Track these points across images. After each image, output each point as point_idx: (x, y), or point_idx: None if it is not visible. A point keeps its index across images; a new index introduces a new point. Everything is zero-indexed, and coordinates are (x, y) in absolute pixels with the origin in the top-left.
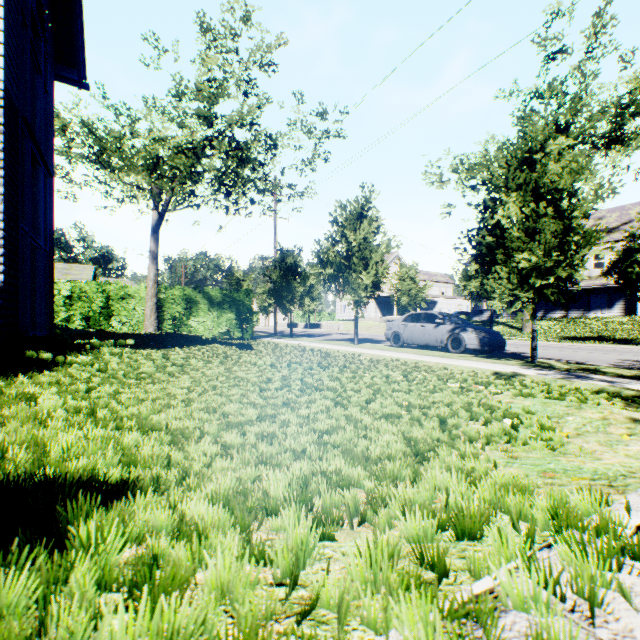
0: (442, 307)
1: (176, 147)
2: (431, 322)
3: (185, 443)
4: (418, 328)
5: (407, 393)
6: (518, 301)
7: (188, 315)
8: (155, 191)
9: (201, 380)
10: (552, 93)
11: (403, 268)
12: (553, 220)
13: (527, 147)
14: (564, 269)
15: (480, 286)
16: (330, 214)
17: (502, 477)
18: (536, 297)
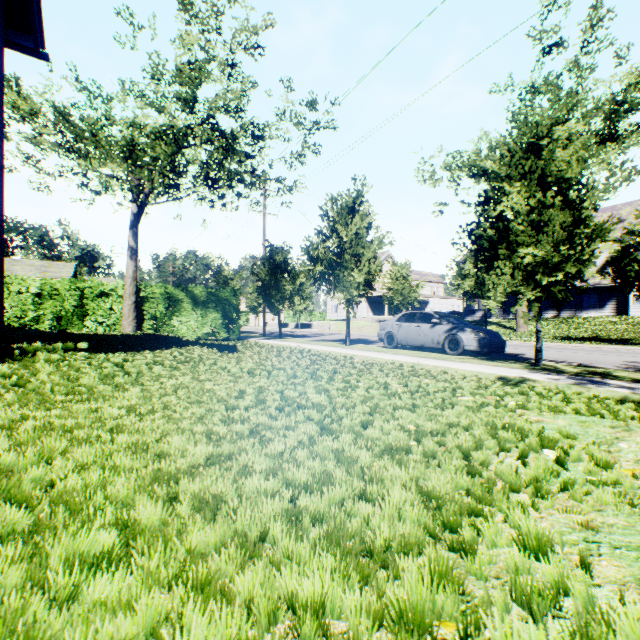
0: (434, 307)
1: (153, 132)
2: (427, 322)
3: (48, 535)
4: (413, 328)
5: (413, 411)
6: (523, 299)
7: (170, 315)
8: (133, 182)
9: (154, 395)
10: (547, 89)
11: (396, 267)
12: (561, 211)
13: (532, 133)
14: (573, 264)
15: (474, 285)
16: (320, 208)
17: (636, 623)
18: (542, 295)
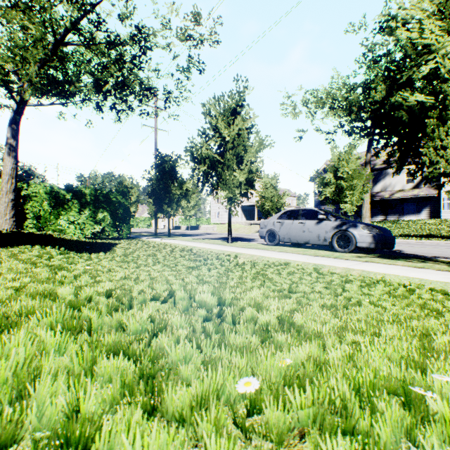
0: None
1: None
2: (311, 218)
3: None
4: (296, 225)
5: None
6: None
7: (56, 214)
8: (4, 71)
9: None
10: None
11: (267, 178)
12: None
13: None
14: None
15: (334, 192)
16: (203, 105)
17: None
18: None
